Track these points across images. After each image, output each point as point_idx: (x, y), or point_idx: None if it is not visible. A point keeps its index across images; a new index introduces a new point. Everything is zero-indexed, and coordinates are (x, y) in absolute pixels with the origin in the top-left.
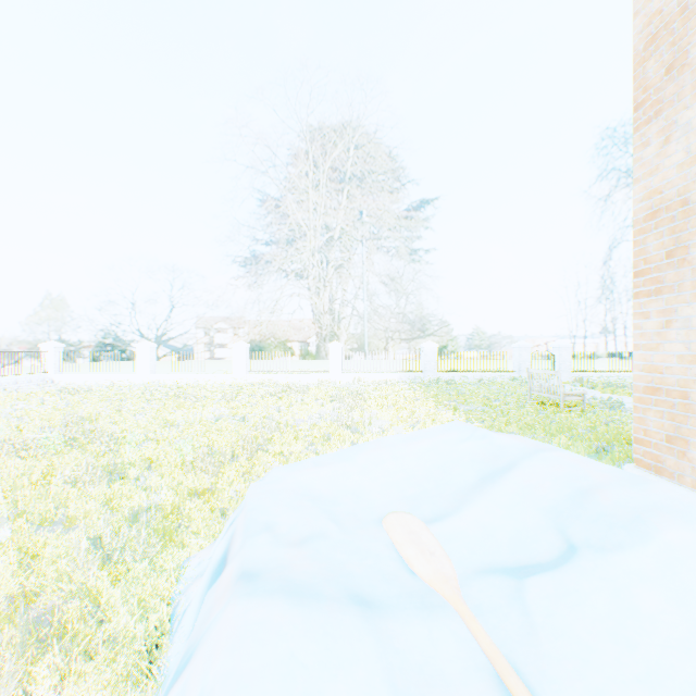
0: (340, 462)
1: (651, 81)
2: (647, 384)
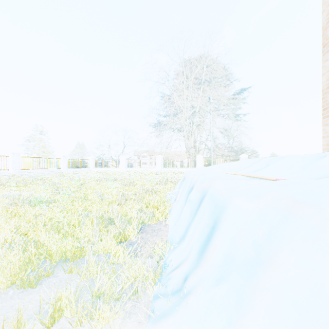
0: (210, 167)
1: (328, 36)
2: (327, 150)
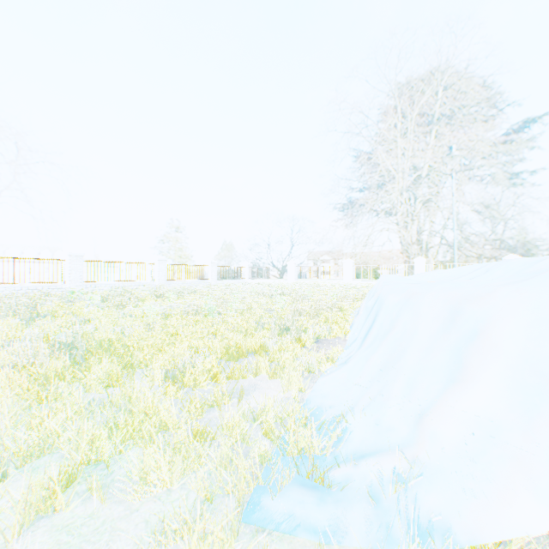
0: (413, 275)
1: None
2: None
